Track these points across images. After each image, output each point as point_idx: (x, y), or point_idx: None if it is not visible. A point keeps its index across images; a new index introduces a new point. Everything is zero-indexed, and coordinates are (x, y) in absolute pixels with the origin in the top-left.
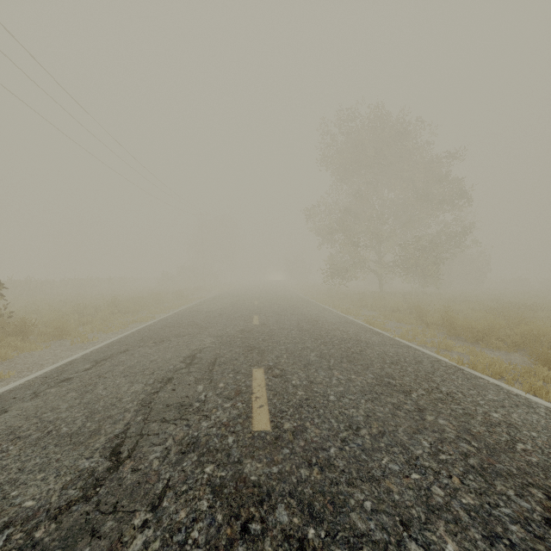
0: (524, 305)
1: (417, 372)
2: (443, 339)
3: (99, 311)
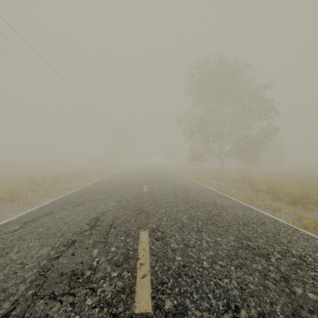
0: (316, 177)
1: (265, 233)
2: (271, 202)
3: (46, 181)
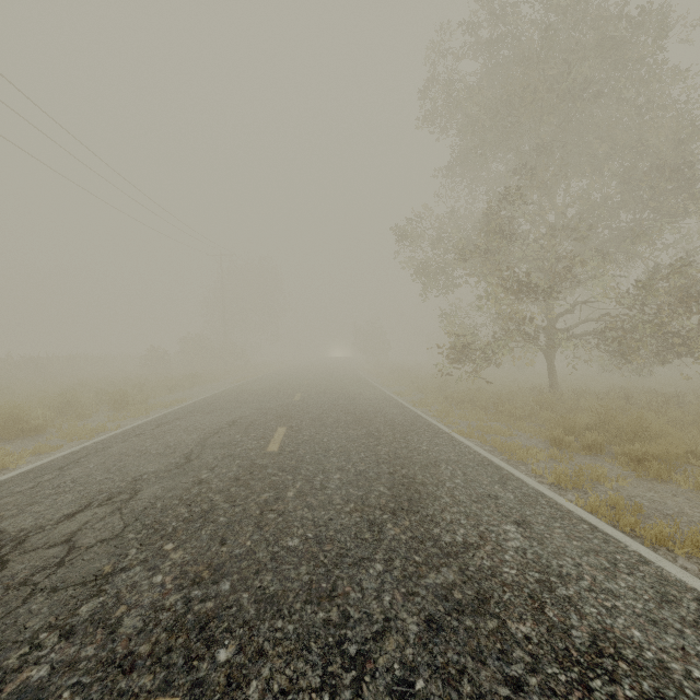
0: None
1: None
2: None
3: None
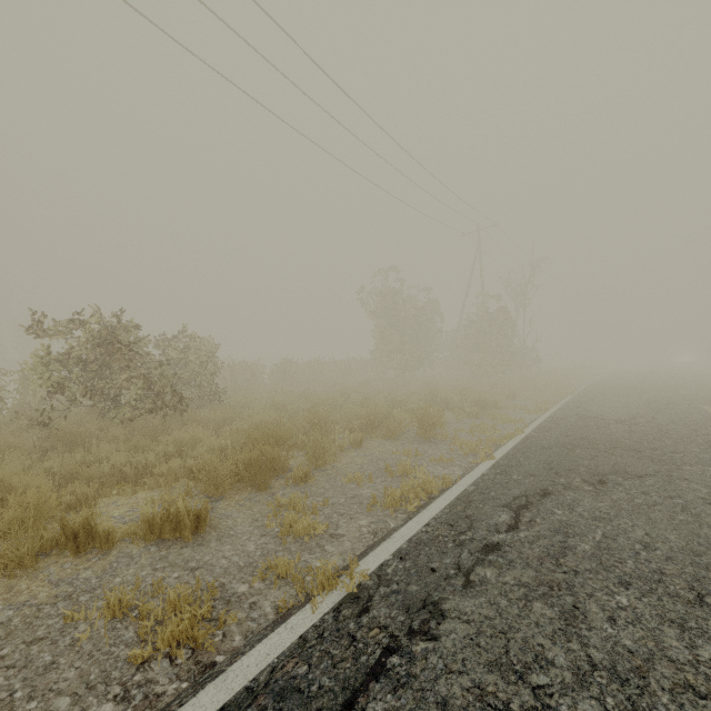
0: None
1: None
2: None
3: None
